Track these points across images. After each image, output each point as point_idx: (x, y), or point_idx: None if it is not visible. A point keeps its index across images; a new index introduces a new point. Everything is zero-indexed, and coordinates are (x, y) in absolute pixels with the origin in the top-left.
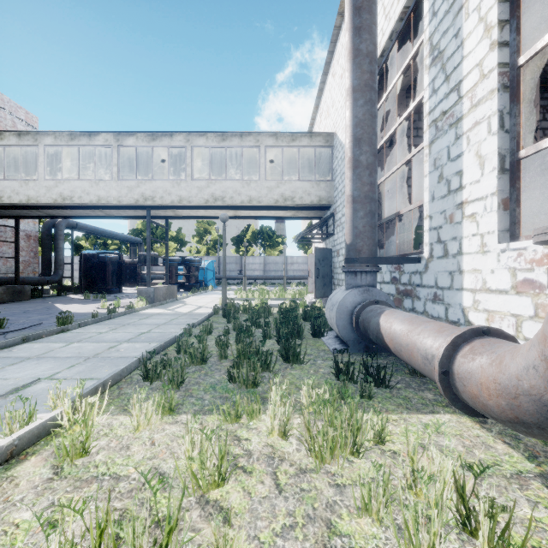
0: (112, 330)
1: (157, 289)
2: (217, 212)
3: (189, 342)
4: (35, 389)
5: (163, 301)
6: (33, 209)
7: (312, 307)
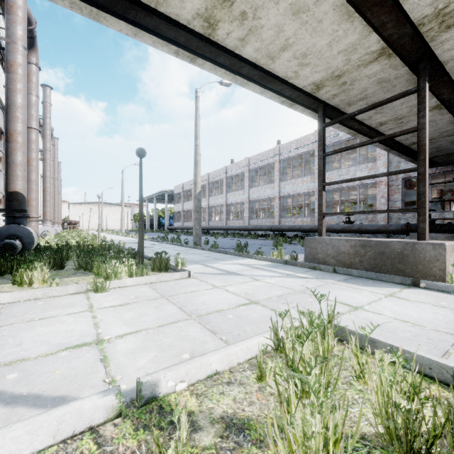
0: (186, 252)
1: (313, 241)
2: (285, 20)
3: (113, 247)
4: None
5: (323, 265)
6: (402, 146)
7: (3, 264)
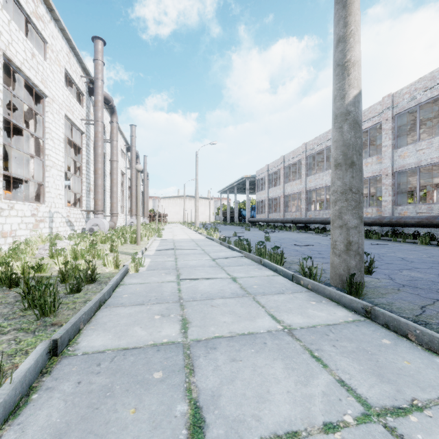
0: None
1: None
2: None
3: (37, 297)
4: (170, 277)
5: None
6: None
7: None
